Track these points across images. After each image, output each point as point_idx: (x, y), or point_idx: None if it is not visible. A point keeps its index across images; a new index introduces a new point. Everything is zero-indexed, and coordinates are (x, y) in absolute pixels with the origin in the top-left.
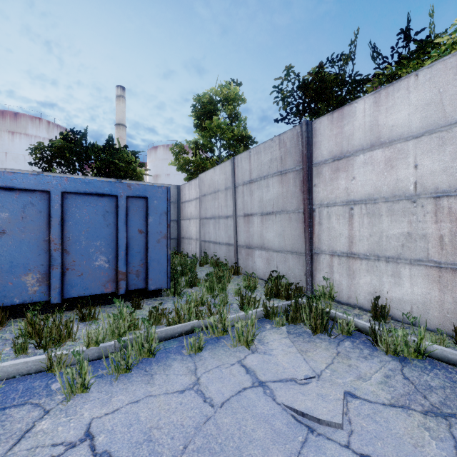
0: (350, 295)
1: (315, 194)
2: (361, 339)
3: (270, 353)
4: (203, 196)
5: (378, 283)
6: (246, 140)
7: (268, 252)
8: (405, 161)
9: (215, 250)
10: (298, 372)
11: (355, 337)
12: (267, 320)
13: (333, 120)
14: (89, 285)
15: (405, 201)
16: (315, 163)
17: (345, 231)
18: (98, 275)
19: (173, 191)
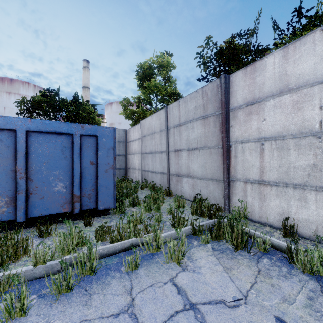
0: (262, 215)
1: (231, 133)
2: (277, 256)
3: (198, 271)
4: (143, 136)
5: (286, 206)
6: (176, 96)
7: (193, 179)
8: (311, 103)
9: (152, 177)
10: (226, 293)
11: (271, 254)
12: (194, 236)
13: (247, 73)
14: (49, 207)
15: (311, 137)
16: (232, 109)
17: (257, 163)
18: (57, 198)
19: (122, 134)
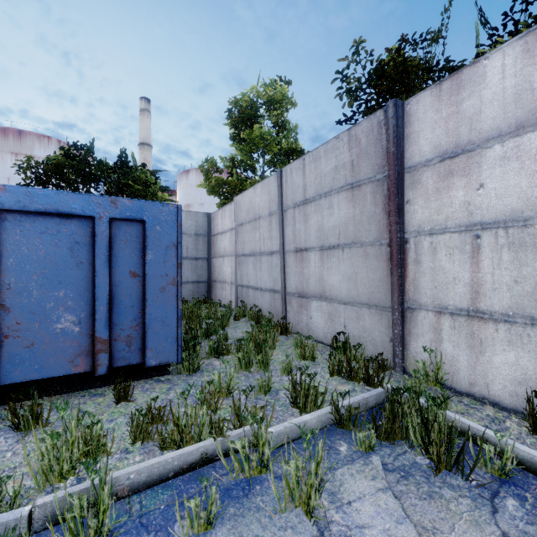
0: (475, 381)
1: (408, 216)
2: (534, 490)
3: None
4: (239, 225)
5: (531, 365)
6: (297, 154)
7: (330, 304)
8: None
9: (255, 298)
10: None
11: (518, 483)
12: (339, 430)
13: (442, 94)
14: (45, 362)
15: None
16: (409, 167)
17: (464, 274)
18: (62, 345)
19: (203, 221)
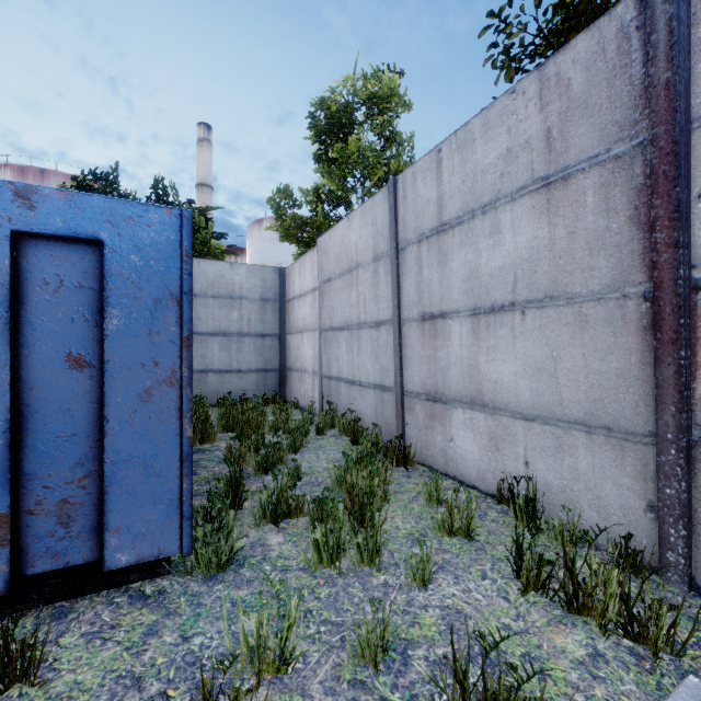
0: None
1: None
2: None
3: None
4: (325, 281)
5: None
6: None
7: (494, 417)
8: None
9: (350, 398)
10: None
11: None
12: None
13: None
14: None
15: None
16: None
17: None
18: None
19: (272, 279)
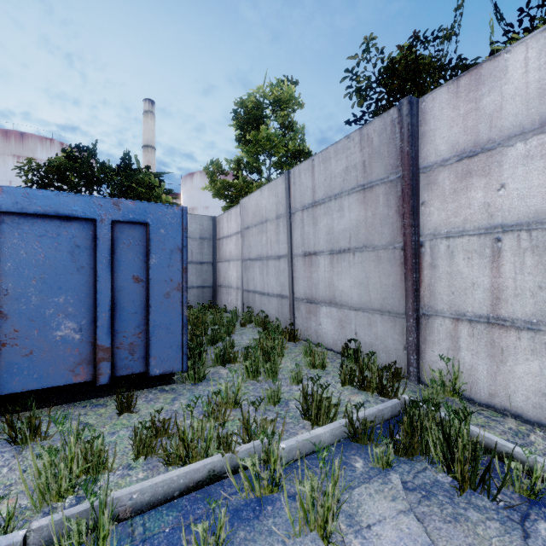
0: (495, 392)
1: (423, 218)
2: None
3: None
4: (245, 228)
5: None
6: (304, 156)
7: (341, 310)
8: None
9: (262, 303)
10: None
11: None
12: (354, 445)
13: (460, 90)
14: (45, 372)
15: None
16: (425, 167)
17: (483, 279)
18: (62, 353)
19: (208, 224)
